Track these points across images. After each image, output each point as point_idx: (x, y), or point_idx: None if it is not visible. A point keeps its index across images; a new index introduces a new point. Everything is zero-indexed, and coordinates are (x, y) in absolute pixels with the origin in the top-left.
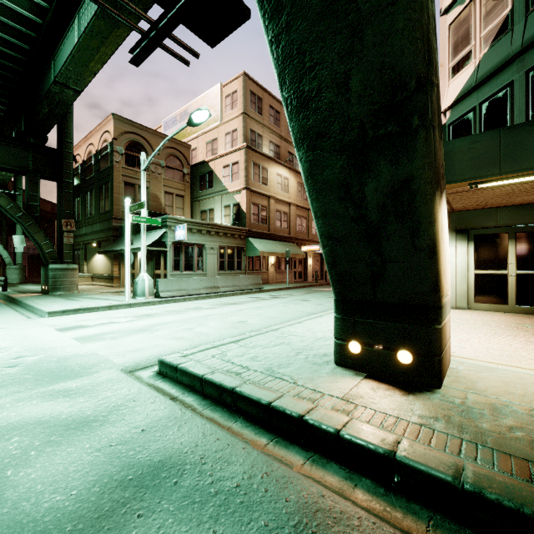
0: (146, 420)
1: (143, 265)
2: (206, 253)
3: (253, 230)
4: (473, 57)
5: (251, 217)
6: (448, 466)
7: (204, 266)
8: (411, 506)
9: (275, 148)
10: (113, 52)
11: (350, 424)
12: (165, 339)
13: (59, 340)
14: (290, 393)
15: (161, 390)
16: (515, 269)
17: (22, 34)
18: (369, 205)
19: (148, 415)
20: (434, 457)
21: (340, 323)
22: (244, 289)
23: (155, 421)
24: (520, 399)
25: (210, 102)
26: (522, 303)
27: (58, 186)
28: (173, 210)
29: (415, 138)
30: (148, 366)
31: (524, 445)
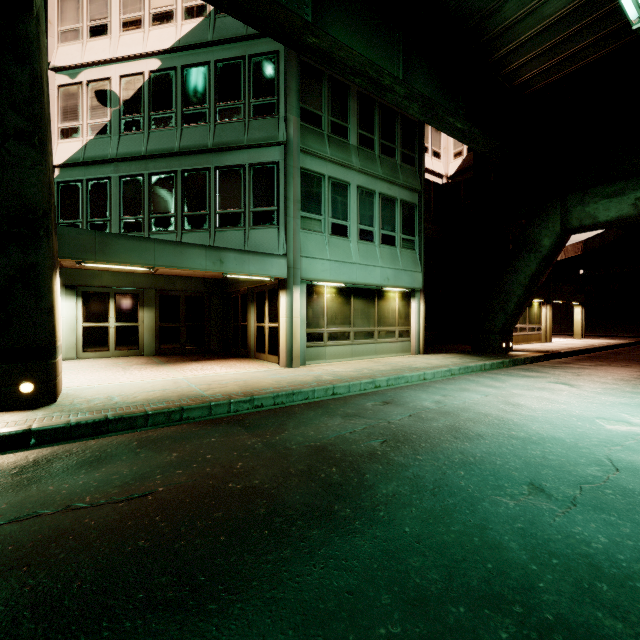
0: None
1: None
2: None
3: None
4: (82, 135)
5: None
6: (63, 422)
7: None
8: (43, 446)
9: None
10: None
11: None
12: None
13: None
14: None
15: None
16: (115, 322)
17: None
18: None
19: None
20: (55, 422)
21: None
22: None
23: None
24: (104, 395)
25: None
26: (120, 348)
27: None
28: None
29: (42, 242)
30: None
31: (101, 407)
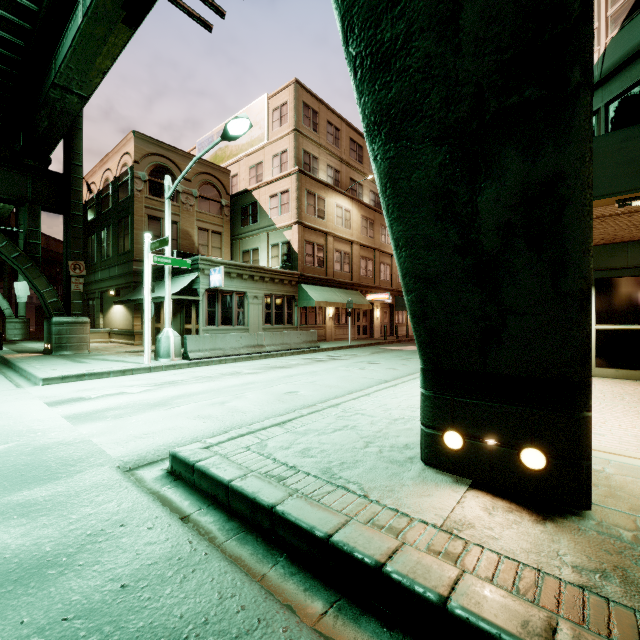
0: (133, 563)
1: (168, 318)
2: (248, 303)
3: (306, 275)
4: (596, 44)
5: (304, 258)
6: None
7: (245, 319)
8: None
9: (334, 174)
10: (124, 42)
11: (463, 584)
12: (187, 418)
13: (44, 420)
14: (360, 516)
15: (169, 501)
16: None
17: (13, 26)
18: (483, 226)
19: (139, 553)
20: None
21: (431, 403)
22: (296, 348)
23: (147, 567)
24: None
25: (254, 117)
26: None
27: (65, 220)
28: (209, 250)
29: (573, 105)
30: (158, 461)
31: None
